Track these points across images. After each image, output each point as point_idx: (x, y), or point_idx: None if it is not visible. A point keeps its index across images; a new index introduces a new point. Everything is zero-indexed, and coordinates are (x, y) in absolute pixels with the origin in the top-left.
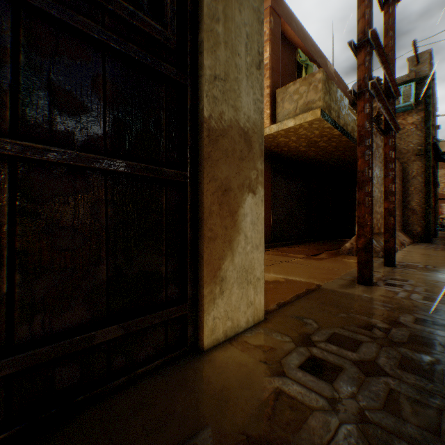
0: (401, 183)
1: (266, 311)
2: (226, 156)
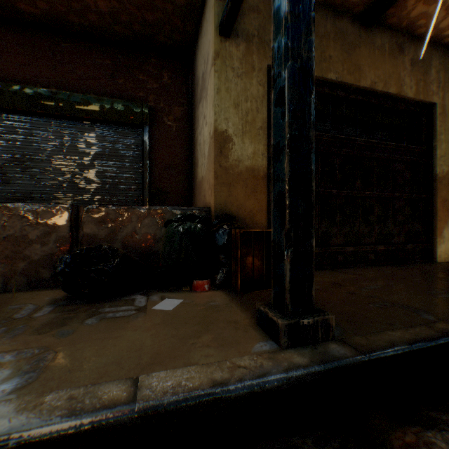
0: None
1: None
2: (443, 187)
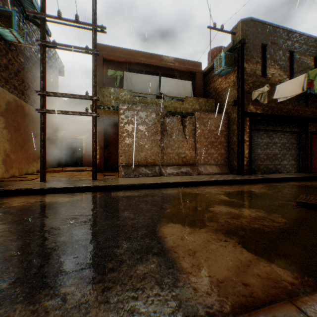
0: (228, 128)
1: None
2: None
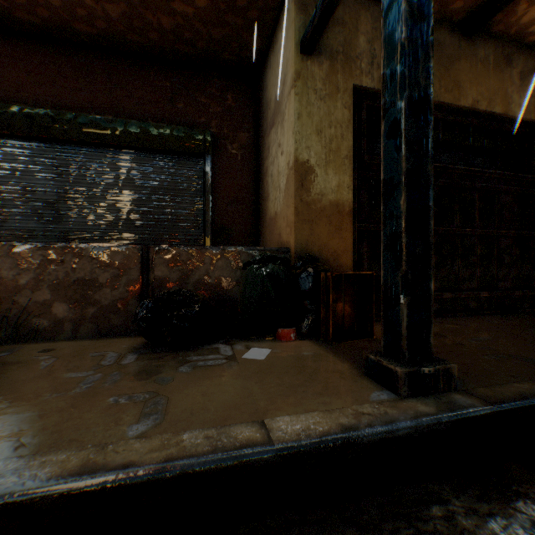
0: None
1: None
2: None
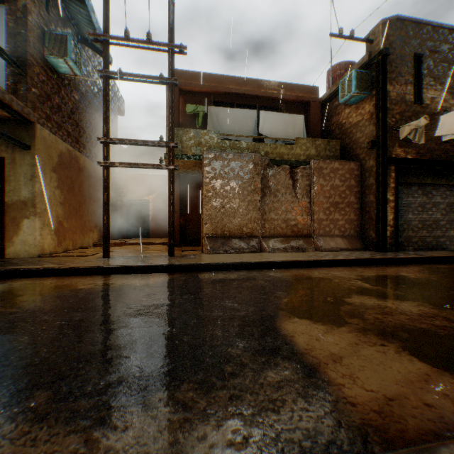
0: (361, 182)
1: (41, 256)
2: (16, 210)
